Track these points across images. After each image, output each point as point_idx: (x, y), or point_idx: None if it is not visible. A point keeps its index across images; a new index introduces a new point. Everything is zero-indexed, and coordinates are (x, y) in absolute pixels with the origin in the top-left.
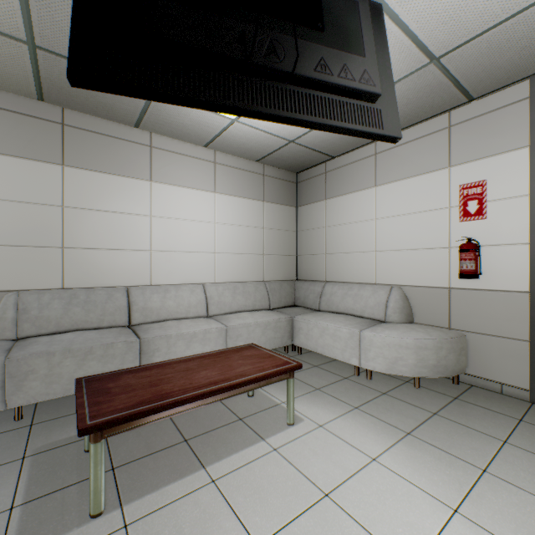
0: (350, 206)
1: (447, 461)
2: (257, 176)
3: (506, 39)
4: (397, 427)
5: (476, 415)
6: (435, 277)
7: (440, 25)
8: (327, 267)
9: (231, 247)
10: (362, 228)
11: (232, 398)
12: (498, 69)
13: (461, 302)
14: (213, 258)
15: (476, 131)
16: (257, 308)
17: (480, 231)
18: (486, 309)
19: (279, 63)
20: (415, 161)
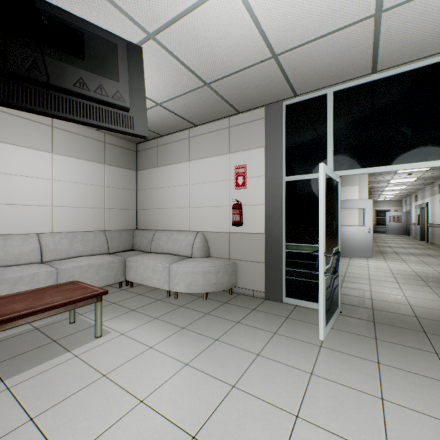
0: (174, 173)
1: (198, 339)
2: (98, 143)
3: (243, 82)
4: (178, 325)
5: (231, 311)
6: (222, 226)
7: (201, 65)
8: (158, 219)
9: (71, 201)
10: (181, 190)
11: (54, 327)
12: (246, 98)
13: (235, 241)
14: (51, 211)
15: (242, 133)
16: (95, 253)
17: (244, 196)
18: (246, 245)
19: (41, 76)
20: (212, 147)
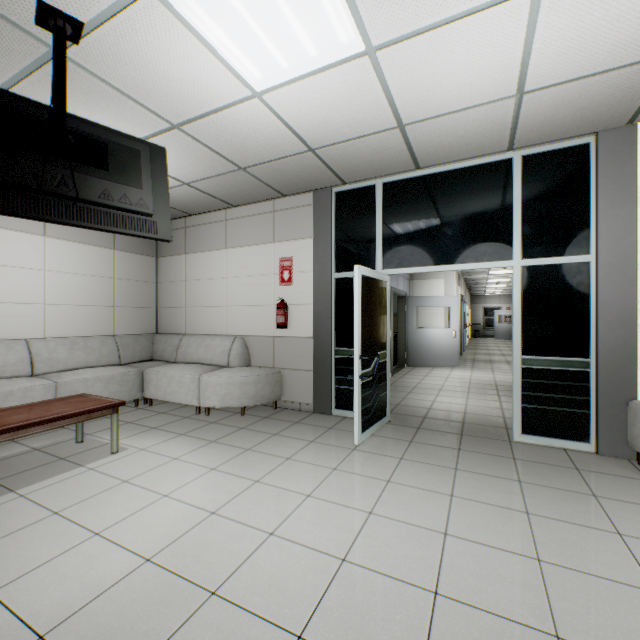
0: (207, 263)
1: (229, 449)
2: None
3: (283, 169)
4: (207, 440)
5: (271, 424)
6: (266, 329)
7: (234, 152)
8: (187, 321)
9: (70, 297)
10: (216, 285)
11: (58, 447)
12: (290, 183)
13: (280, 347)
14: (43, 310)
15: (288, 220)
16: (103, 364)
17: (290, 294)
18: (293, 351)
19: (69, 191)
20: (254, 233)
